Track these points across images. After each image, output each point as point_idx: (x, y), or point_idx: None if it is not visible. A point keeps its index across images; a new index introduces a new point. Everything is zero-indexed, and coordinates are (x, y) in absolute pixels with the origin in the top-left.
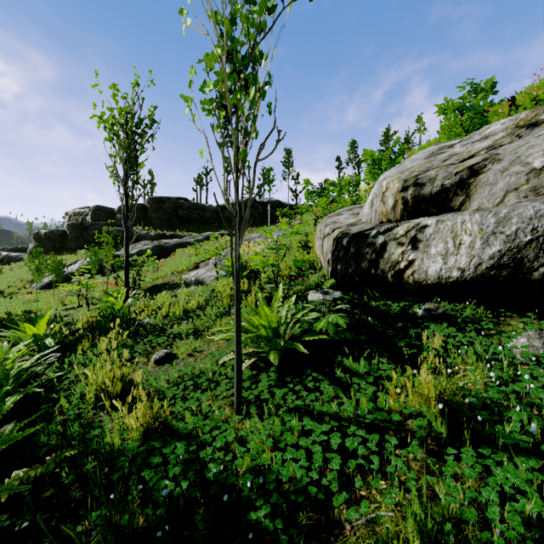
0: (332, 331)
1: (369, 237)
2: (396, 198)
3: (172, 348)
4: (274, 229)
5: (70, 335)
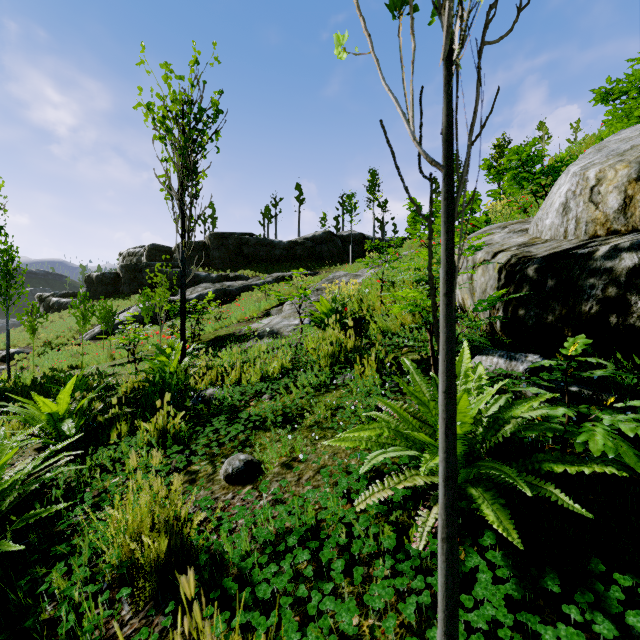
0: (636, 461)
1: (594, 258)
2: (627, 192)
3: (253, 448)
4: (361, 267)
5: (105, 410)
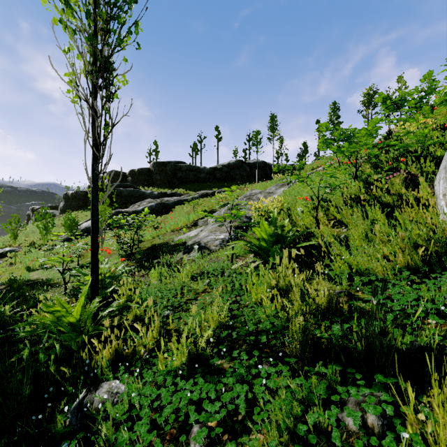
0: None
1: None
2: None
3: None
4: (268, 186)
5: None
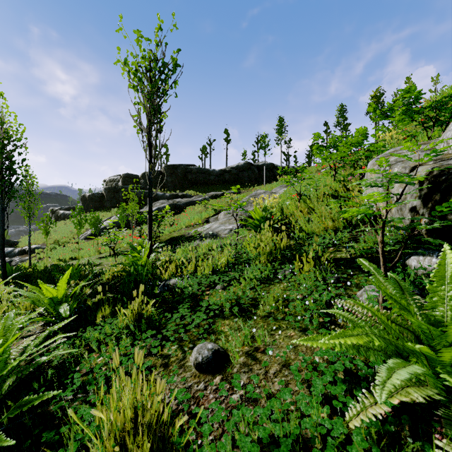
0: None
1: None
2: None
3: (215, 335)
4: (273, 187)
5: (93, 294)
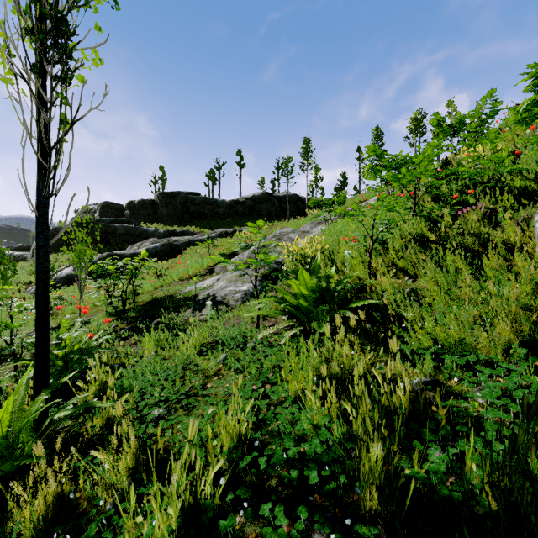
0: None
1: None
2: None
3: None
4: (301, 224)
5: None
